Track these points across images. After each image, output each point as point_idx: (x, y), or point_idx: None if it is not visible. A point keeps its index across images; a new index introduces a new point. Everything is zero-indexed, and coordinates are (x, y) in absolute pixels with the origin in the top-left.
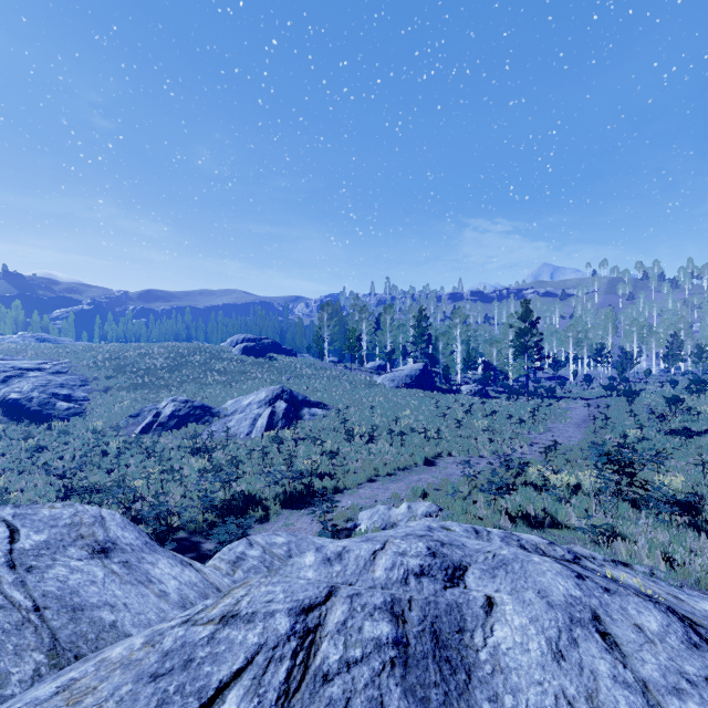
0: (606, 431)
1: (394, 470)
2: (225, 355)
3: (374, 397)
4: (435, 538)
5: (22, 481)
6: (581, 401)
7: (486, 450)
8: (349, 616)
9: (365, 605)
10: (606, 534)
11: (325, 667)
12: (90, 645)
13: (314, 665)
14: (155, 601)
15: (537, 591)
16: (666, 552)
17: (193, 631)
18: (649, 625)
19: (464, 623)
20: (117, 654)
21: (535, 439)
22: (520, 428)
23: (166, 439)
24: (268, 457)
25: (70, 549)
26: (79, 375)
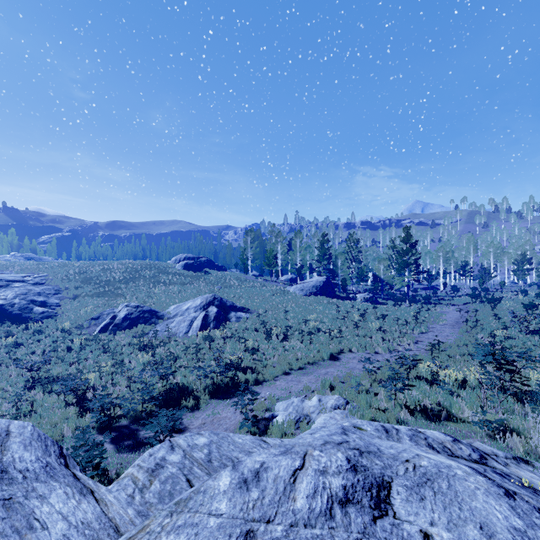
0: (477, 331)
1: (305, 364)
2: (170, 270)
3: (287, 303)
4: (352, 444)
5: None
6: (451, 306)
7: (380, 347)
8: None
9: None
10: (501, 429)
11: None
12: None
13: None
14: None
15: (478, 525)
16: None
17: None
18: None
19: None
20: None
21: (419, 338)
22: (406, 329)
23: (120, 337)
24: (201, 352)
25: None
26: (53, 286)
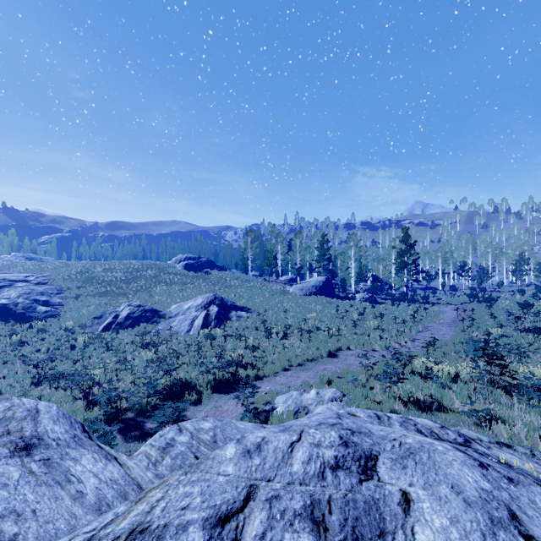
0: (473, 330)
1: (304, 361)
2: (170, 270)
3: (287, 303)
4: (345, 426)
5: (5, 370)
6: (449, 305)
7: (377, 345)
8: (267, 527)
9: (285, 511)
10: (487, 418)
11: None
12: None
13: None
14: (68, 504)
15: (450, 485)
16: None
17: None
18: None
19: (383, 523)
20: None
21: (416, 336)
22: (403, 327)
23: (122, 336)
24: (202, 350)
25: None
26: (56, 285)
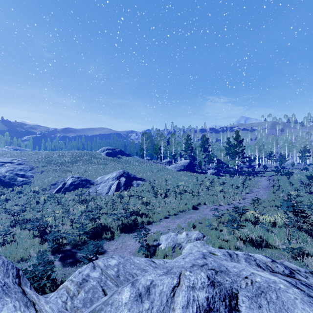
0: (279, 192)
1: (177, 212)
2: (98, 156)
3: (167, 175)
4: (210, 266)
5: None
6: (263, 177)
7: (222, 202)
8: None
9: None
10: (300, 253)
11: None
12: None
13: None
14: None
15: None
16: None
17: None
18: None
19: None
20: None
21: (245, 196)
22: (237, 190)
23: (67, 195)
24: (115, 205)
25: None
26: (29, 165)
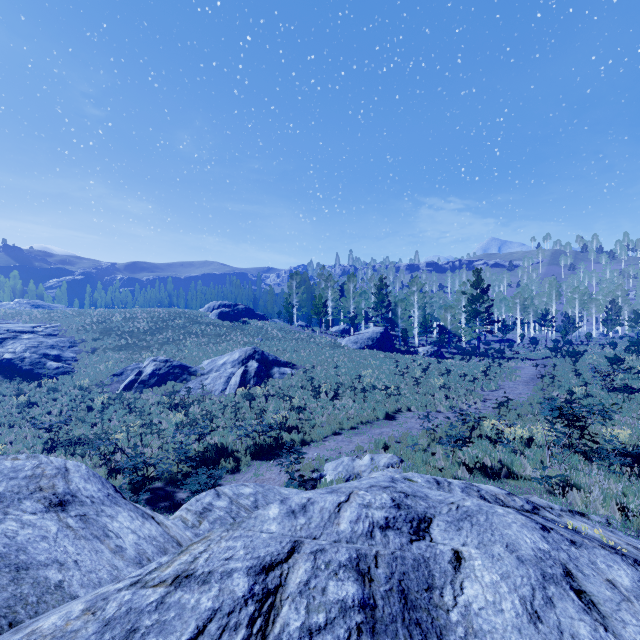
0: (553, 389)
1: (357, 424)
2: (202, 320)
3: (339, 358)
4: (398, 489)
5: (12, 434)
6: (528, 361)
7: (442, 406)
8: (312, 575)
9: (329, 563)
10: (561, 485)
11: (285, 636)
12: (28, 610)
13: (273, 634)
14: (109, 557)
15: (505, 545)
16: (621, 502)
17: (141, 594)
18: (622, 580)
19: (432, 579)
20: (50, 624)
21: (488, 396)
22: (473, 386)
23: (147, 396)
24: (240, 412)
25: (25, 502)
26: (68, 337)
